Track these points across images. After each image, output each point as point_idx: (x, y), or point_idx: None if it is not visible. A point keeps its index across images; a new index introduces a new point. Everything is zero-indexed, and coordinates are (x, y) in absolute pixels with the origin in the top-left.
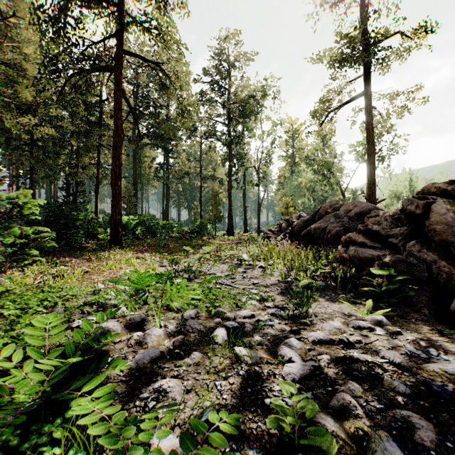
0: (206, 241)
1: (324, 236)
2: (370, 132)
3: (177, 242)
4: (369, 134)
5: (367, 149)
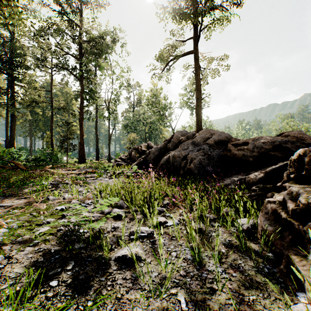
0: (46, 171)
1: (186, 165)
2: (198, 82)
3: (1, 174)
4: (197, 83)
5: (196, 95)
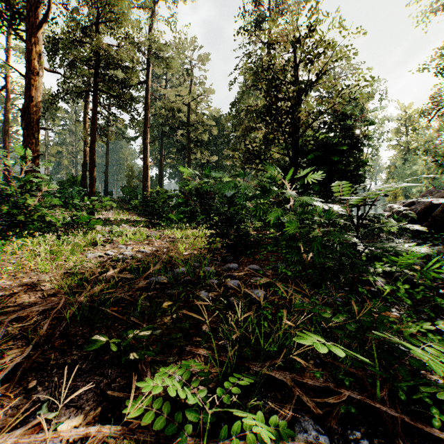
0: None
1: None
2: None
3: None
4: None
5: None
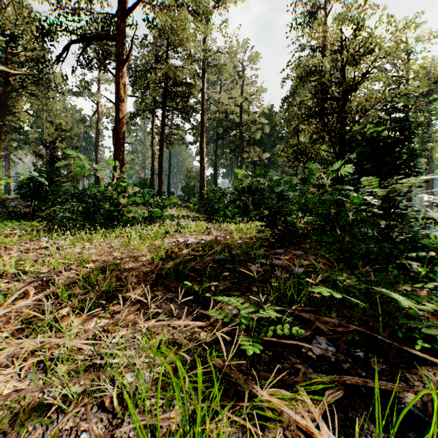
0: None
1: None
2: None
3: None
4: None
5: None
